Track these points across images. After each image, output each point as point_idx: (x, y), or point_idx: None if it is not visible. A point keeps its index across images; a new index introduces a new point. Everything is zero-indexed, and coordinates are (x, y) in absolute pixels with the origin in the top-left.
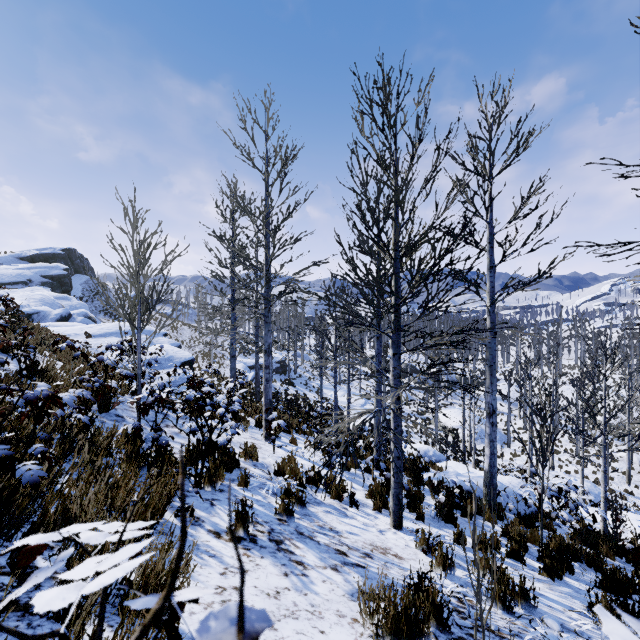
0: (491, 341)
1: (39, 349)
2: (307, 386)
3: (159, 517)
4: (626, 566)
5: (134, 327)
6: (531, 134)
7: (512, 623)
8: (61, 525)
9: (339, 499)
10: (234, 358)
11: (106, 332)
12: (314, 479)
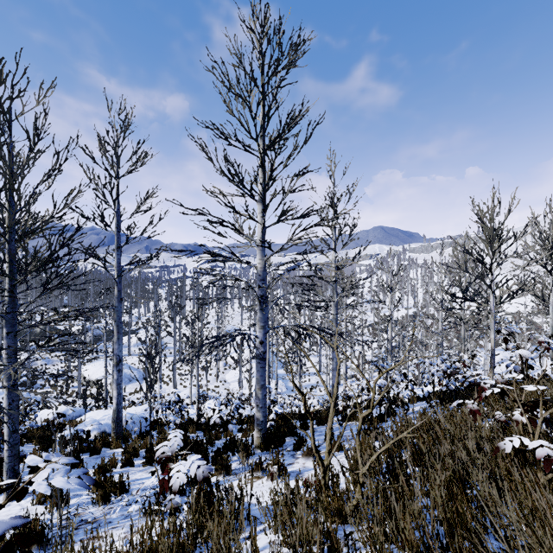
0: (118, 305)
1: None
2: None
3: None
4: (201, 434)
5: None
6: (146, 156)
7: (108, 508)
8: None
9: None
10: None
11: None
12: None
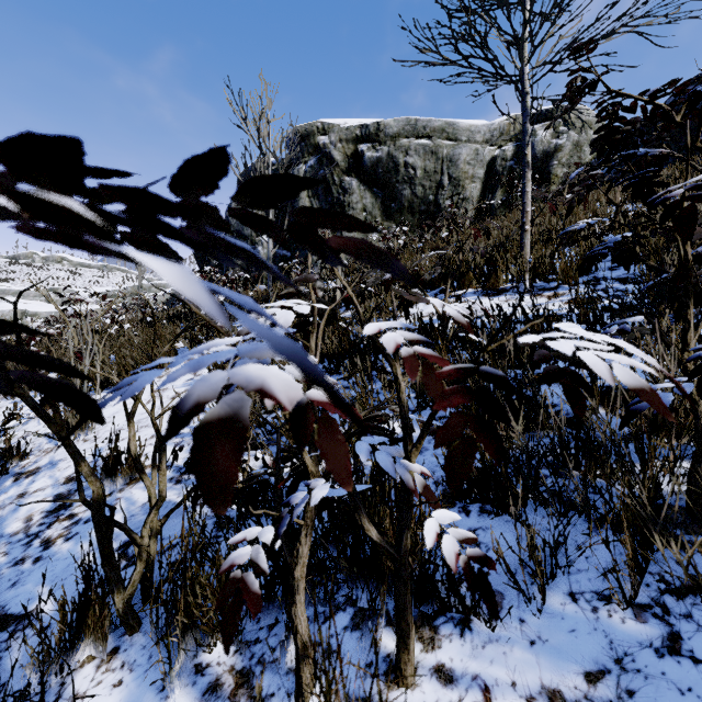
0: None
1: None
2: None
3: None
4: None
5: None
6: None
7: None
8: None
9: None
10: None
11: None
12: None
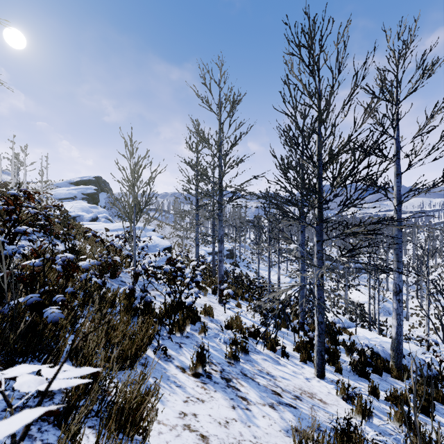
0: (398, 234)
1: (78, 238)
2: (248, 267)
3: (143, 353)
4: None
5: (131, 221)
6: (435, 62)
7: None
8: (75, 353)
9: (273, 350)
10: (198, 246)
11: (118, 228)
12: (254, 334)
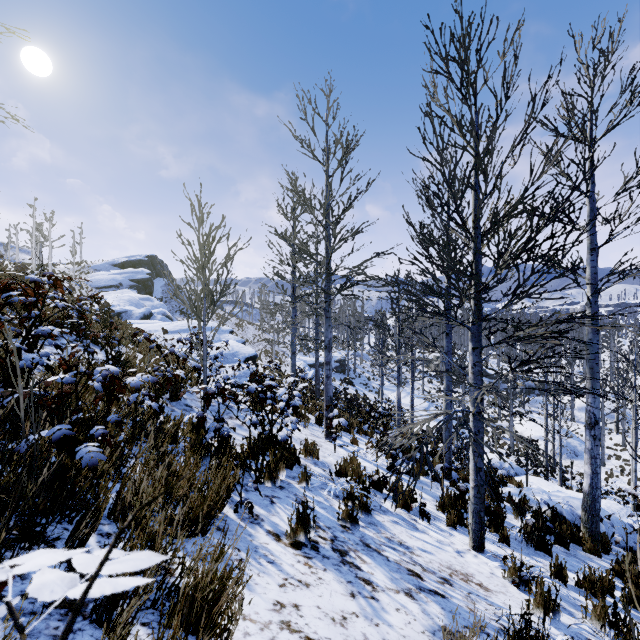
0: (592, 338)
1: (124, 342)
2: (367, 386)
3: (218, 511)
4: None
5: (200, 319)
6: None
7: None
8: (121, 511)
9: (407, 509)
10: (294, 355)
11: (180, 329)
12: (378, 484)
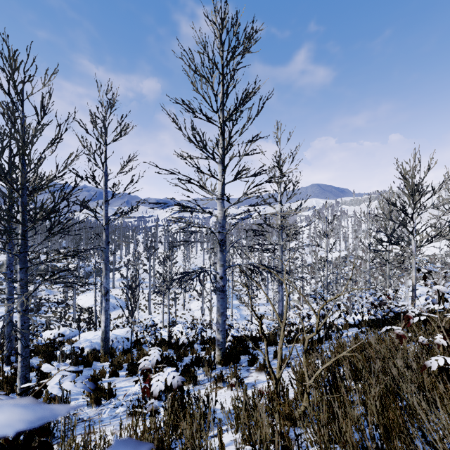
0: (106, 247)
1: None
2: None
3: None
4: (172, 351)
5: None
6: (128, 127)
7: (100, 410)
8: None
9: None
10: None
11: None
12: None
